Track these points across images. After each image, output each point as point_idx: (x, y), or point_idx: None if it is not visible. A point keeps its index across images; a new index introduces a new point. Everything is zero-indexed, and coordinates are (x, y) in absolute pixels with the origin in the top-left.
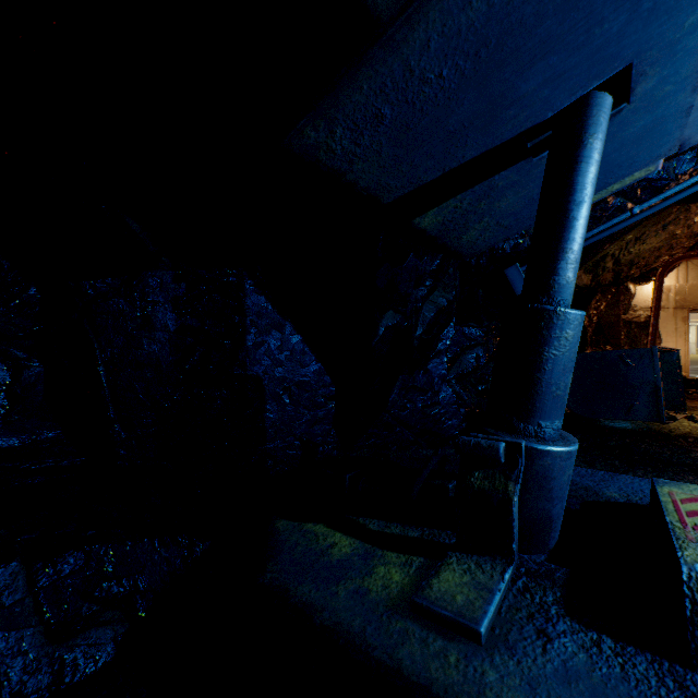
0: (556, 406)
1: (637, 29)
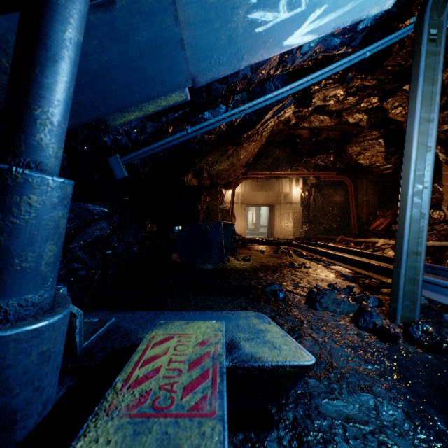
0: (24, 280)
1: None
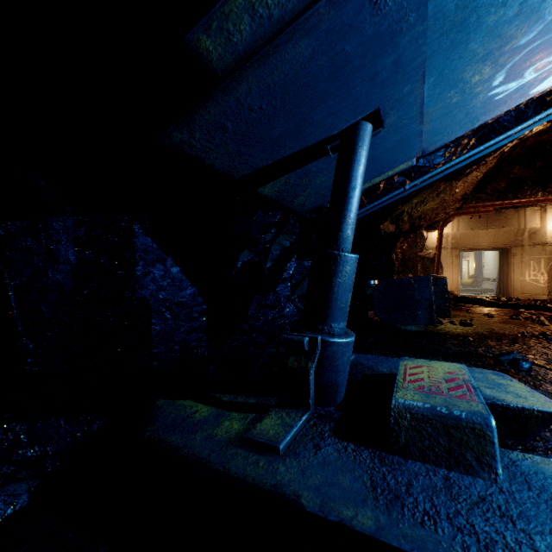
0: (341, 313)
1: (377, 91)
